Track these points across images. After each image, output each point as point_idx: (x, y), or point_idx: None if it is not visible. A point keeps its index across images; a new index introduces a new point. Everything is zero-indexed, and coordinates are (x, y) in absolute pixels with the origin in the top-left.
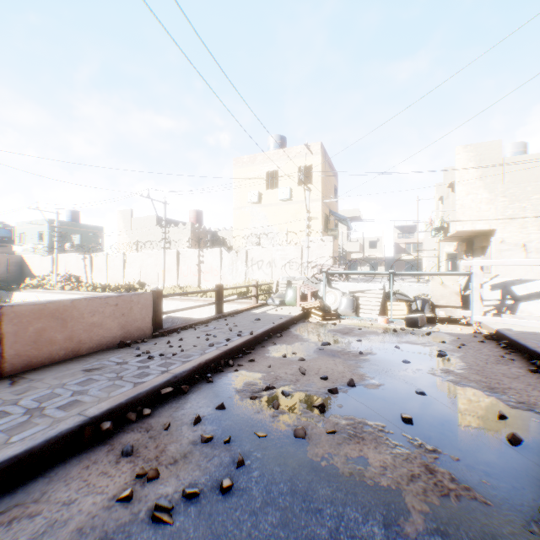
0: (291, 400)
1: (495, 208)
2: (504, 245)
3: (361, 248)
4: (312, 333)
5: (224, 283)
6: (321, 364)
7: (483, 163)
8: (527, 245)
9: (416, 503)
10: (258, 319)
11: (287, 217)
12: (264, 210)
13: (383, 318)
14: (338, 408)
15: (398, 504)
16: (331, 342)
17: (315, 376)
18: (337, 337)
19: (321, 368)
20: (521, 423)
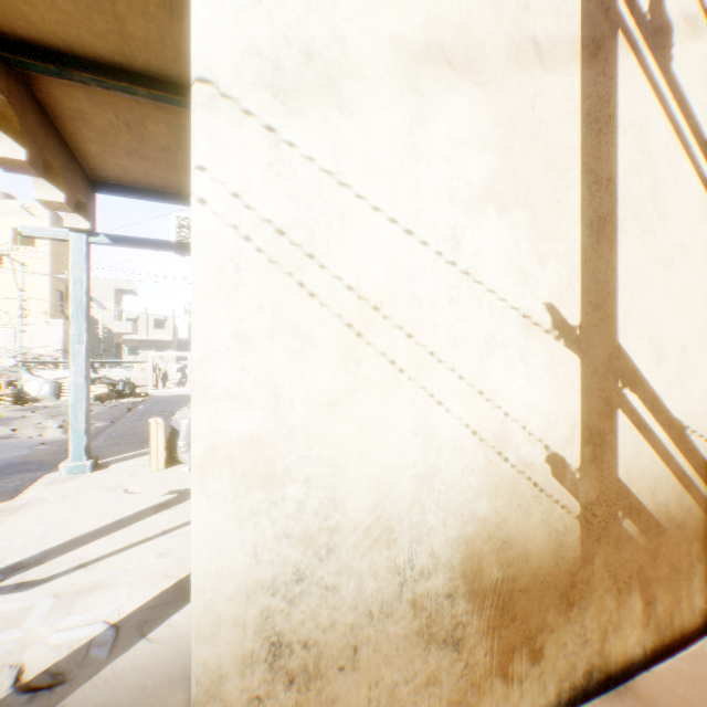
0: None
1: None
2: None
3: (137, 328)
4: None
5: None
6: None
7: None
8: None
9: None
10: None
11: None
12: None
13: None
14: None
15: None
16: (5, 416)
17: None
18: (16, 413)
19: None
20: None
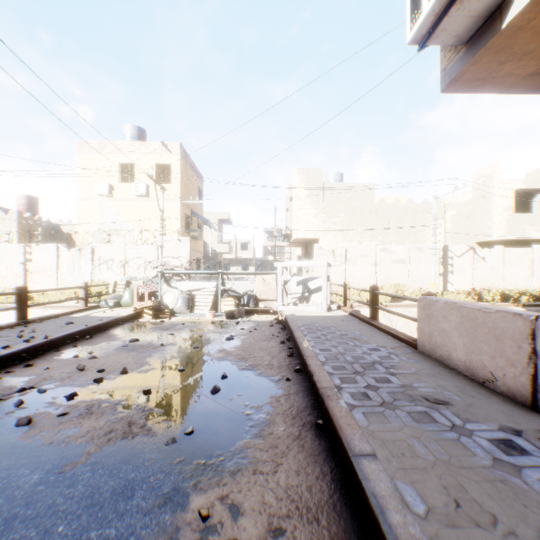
0: (45, 396)
1: (319, 222)
2: (322, 250)
3: (231, 249)
4: (131, 332)
5: (63, 286)
6: (113, 359)
7: (311, 185)
8: (336, 251)
9: (94, 449)
10: (71, 322)
11: (144, 214)
12: (117, 204)
13: (210, 313)
14: (92, 394)
15: (77, 453)
16: (142, 339)
17: (95, 371)
18: (153, 334)
19: (109, 362)
20: (236, 379)
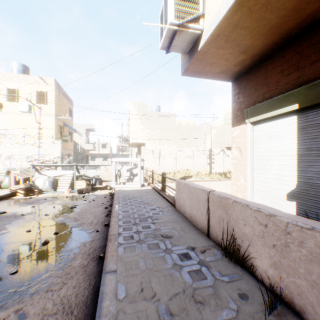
0: None
1: (145, 133)
2: (146, 150)
3: (95, 148)
4: (3, 207)
5: None
6: None
7: (141, 112)
8: (154, 151)
9: None
10: None
11: (27, 124)
12: (6, 116)
13: (67, 190)
14: None
15: None
16: (10, 211)
17: None
18: (20, 207)
19: None
20: (65, 233)
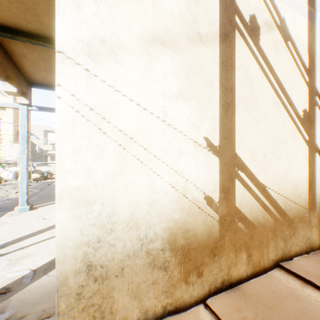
0: None
1: None
2: None
3: (54, 148)
4: None
5: None
6: None
7: None
8: None
9: None
10: None
11: None
12: None
13: None
14: None
15: None
16: None
17: None
18: None
19: None
20: None
